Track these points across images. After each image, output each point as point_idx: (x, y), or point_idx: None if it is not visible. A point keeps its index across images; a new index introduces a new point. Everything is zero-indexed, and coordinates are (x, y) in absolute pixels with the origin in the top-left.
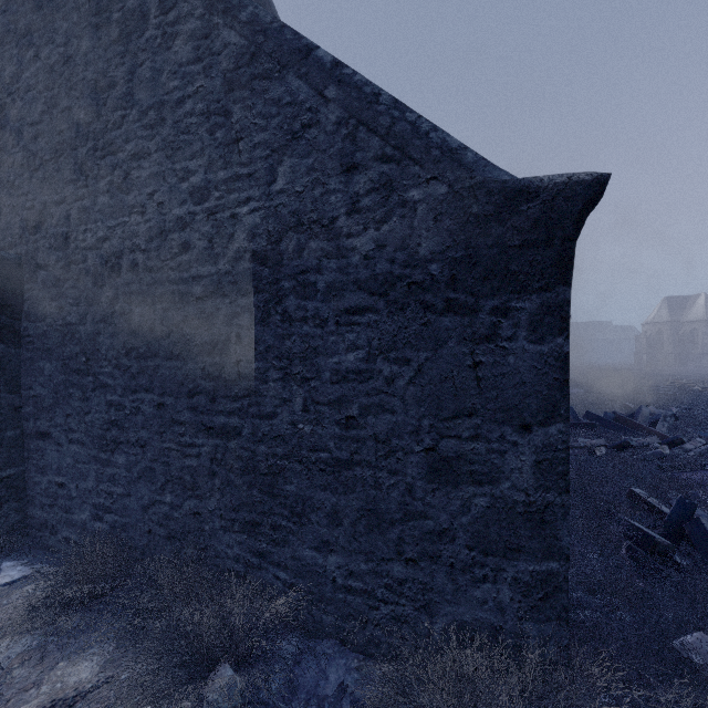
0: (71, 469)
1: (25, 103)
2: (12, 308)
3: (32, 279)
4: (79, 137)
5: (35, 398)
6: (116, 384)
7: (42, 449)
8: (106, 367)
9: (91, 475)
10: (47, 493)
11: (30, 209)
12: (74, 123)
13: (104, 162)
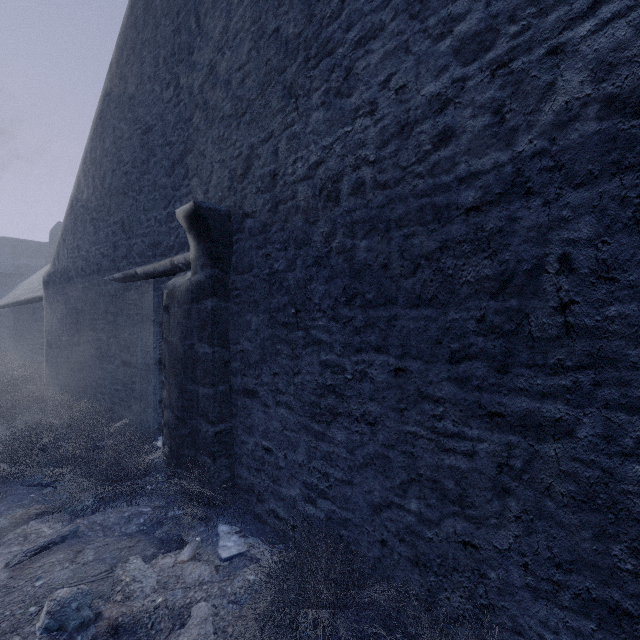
0: (278, 435)
1: (233, 50)
2: (223, 260)
3: (239, 229)
4: (287, 56)
5: (242, 353)
6: (333, 340)
7: (249, 408)
8: (320, 320)
9: (301, 446)
10: (253, 456)
11: (237, 157)
12: (282, 43)
13: (318, 69)
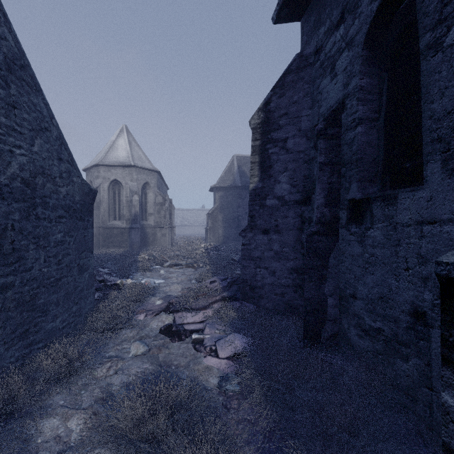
0: None
1: None
2: None
3: None
4: None
5: None
6: None
7: None
8: None
9: None
10: None
11: None
12: None
13: None
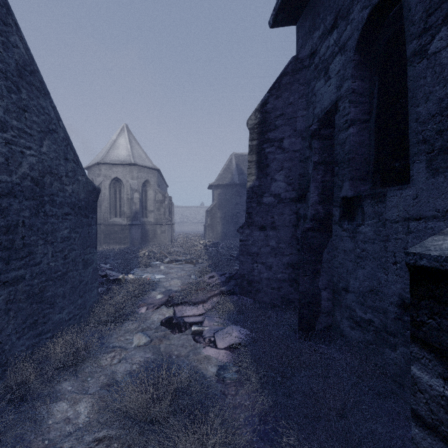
0: None
1: None
2: None
3: None
4: None
5: None
6: None
7: None
8: None
9: None
10: None
11: None
12: None
13: None
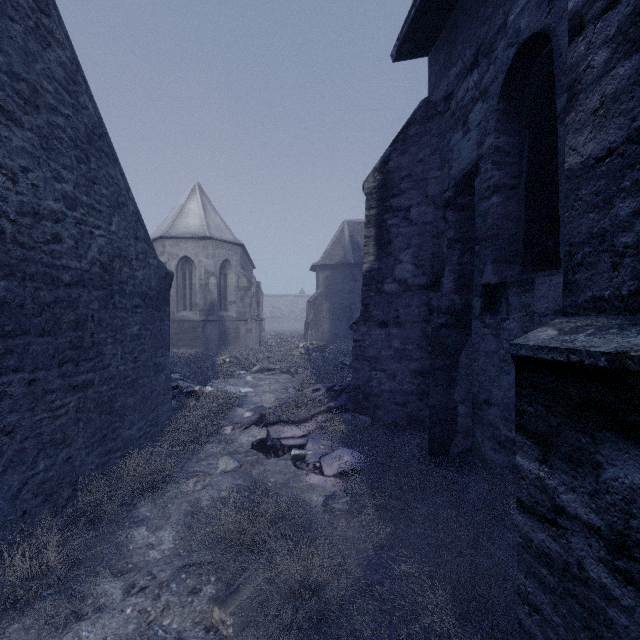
0: None
1: None
2: None
3: None
4: None
5: None
6: None
7: None
8: None
9: None
10: None
11: None
12: None
13: None
